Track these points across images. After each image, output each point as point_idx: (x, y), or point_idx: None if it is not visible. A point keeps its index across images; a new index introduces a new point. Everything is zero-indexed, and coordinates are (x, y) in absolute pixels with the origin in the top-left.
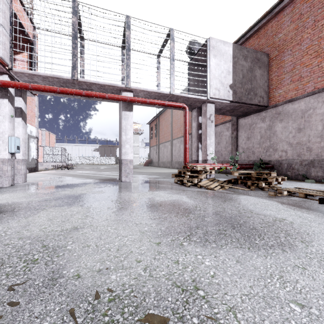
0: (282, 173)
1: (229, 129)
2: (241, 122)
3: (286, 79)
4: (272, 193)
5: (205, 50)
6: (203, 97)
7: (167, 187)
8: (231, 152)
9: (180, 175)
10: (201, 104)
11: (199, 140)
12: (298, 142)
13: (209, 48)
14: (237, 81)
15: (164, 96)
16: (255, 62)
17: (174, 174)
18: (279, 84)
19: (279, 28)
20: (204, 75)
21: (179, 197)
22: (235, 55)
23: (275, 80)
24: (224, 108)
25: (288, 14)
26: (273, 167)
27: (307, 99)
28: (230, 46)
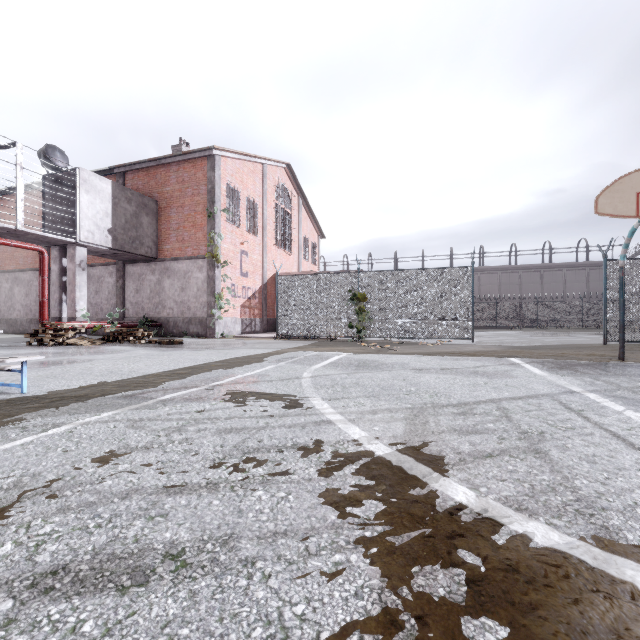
0: (170, 332)
1: (113, 275)
2: (129, 269)
3: (173, 236)
4: (133, 342)
5: (73, 175)
6: (71, 239)
7: (22, 348)
8: (116, 306)
9: (37, 336)
10: (67, 244)
11: (63, 291)
12: (182, 300)
13: (80, 180)
14: (118, 226)
15: (3, 229)
16: (142, 208)
17: (29, 334)
18: (168, 239)
19: (168, 180)
20: (71, 199)
21: (45, 350)
22: (115, 195)
23: (164, 233)
24: (102, 252)
25: (175, 173)
26: (162, 326)
27: (188, 262)
28: (109, 184)
